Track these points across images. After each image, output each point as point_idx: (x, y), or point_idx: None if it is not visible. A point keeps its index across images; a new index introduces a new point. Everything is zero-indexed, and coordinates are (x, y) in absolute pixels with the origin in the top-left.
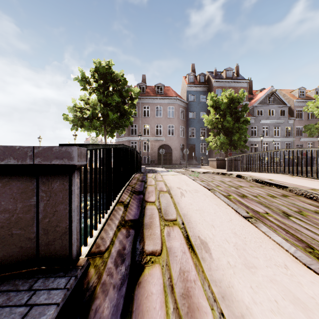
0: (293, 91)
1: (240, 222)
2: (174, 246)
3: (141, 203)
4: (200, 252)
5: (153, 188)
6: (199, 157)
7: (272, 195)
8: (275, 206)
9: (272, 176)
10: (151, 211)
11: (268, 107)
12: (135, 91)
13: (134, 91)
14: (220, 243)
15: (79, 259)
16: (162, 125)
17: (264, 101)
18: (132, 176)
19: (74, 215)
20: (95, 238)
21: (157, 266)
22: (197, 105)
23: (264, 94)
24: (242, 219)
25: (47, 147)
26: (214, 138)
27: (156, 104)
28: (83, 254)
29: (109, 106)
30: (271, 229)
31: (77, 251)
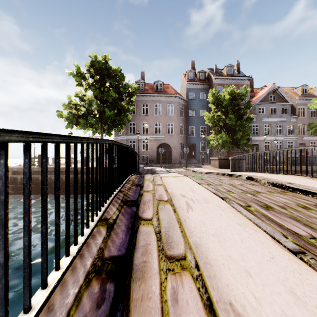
0: (295, 89)
1: (289, 263)
2: None
3: (133, 222)
4: None
5: (150, 195)
6: (199, 156)
7: (304, 205)
8: None
9: (288, 178)
10: (146, 237)
11: (270, 105)
12: (133, 87)
13: (132, 87)
14: None
15: None
16: (161, 124)
17: (266, 99)
18: (127, 179)
19: None
20: (33, 315)
21: None
22: (197, 103)
23: (266, 92)
24: (290, 254)
25: None
26: (215, 137)
27: (155, 102)
28: None
29: (106, 103)
30: None
31: None
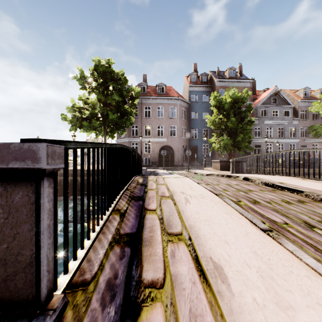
0: (297, 92)
1: (259, 237)
2: (181, 272)
3: (140, 211)
4: (215, 282)
5: (154, 192)
6: (201, 158)
7: (287, 200)
8: (293, 214)
9: (282, 178)
10: (151, 221)
11: (272, 108)
12: (136, 90)
13: (135, 90)
14: (239, 268)
15: (52, 297)
16: (163, 126)
17: (268, 101)
18: (132, 179)
19: (43, 239)
20: (80, 261)
21: (159, 306)
22: (199, 106)
23: (268, 95)
24: (261, 232)
25: (2, 144)
26: (217, 139)
27: (158, 105)
28: (60, 288)
29: (109, 106)
30: (296, 244)
31: (48, 287)
